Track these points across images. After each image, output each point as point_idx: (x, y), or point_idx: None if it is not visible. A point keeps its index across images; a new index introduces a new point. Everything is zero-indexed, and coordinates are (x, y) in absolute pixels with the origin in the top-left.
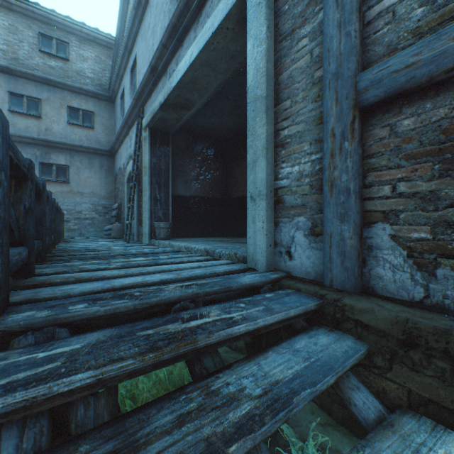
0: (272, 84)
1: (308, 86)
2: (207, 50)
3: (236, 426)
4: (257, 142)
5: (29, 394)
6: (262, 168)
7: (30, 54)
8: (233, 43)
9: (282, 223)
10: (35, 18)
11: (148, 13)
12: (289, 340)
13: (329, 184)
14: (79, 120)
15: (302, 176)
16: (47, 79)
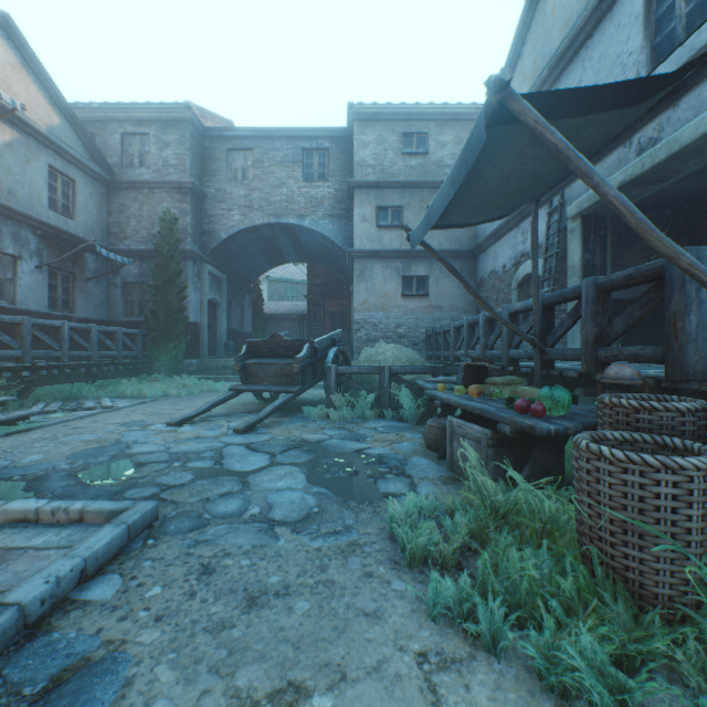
0: None
1: None
2: None
3: None
4: None
5: None
6: None
7: (393, 160)
8: None
9: None
10: (398, 120)
11: (575, 69)
12: None
13: None
14: None
15: None
16: (409, 182)
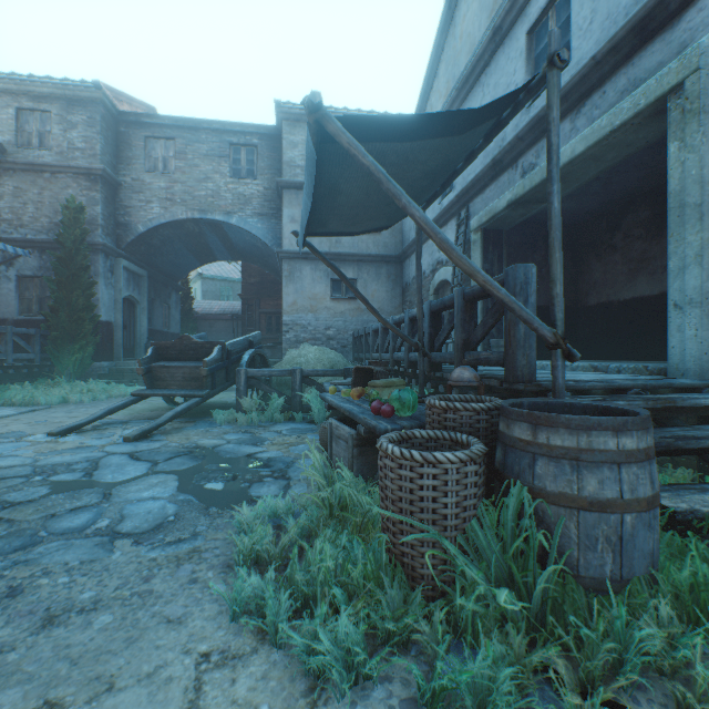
0: (706, 189)
1: None
2: (596, 146)
3: None
4: (685, 249)
5: None
6: (693, 276)
7: None
8: (634, 134)
9: None
10: None
11: (477, 93)
12: None
13: None
14: None
15: None
16: None
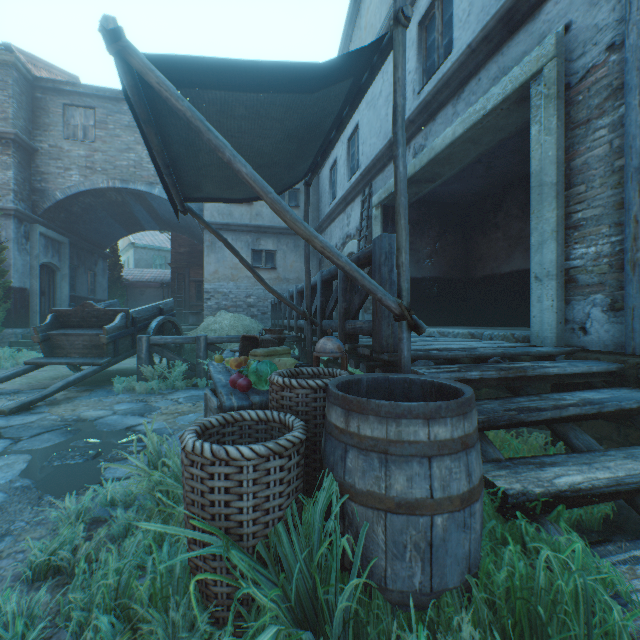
0: (561, 170)
1: (606, 173)
2: (473, 129)
3: (568, 404)
4: (544, 225)
5: (457, 375)
6: (550, 250)
7: None
8: (505, 119)
9: (574, 301)
10: None
11: (378, 80)
12: (591, 389)
13: (631, 264)
14: (285, 201)
15: (599, 257)
16: None
